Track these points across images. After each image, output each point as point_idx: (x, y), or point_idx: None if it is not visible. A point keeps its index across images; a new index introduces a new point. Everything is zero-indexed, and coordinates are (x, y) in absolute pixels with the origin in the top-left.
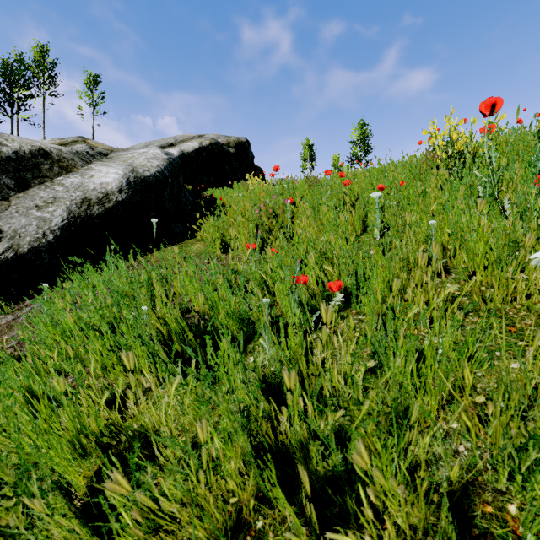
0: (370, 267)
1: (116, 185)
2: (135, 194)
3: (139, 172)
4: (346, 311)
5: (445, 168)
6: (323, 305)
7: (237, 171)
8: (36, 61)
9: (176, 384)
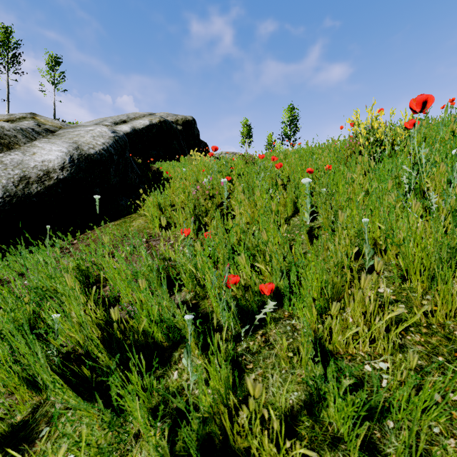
0: (305, 279)
1: (59, 162)
2: (78, 171)
3: (84, 150)
4: (278, 312)
5: (368, 155)
6: (248, 379)
7: (184, 146)
8: (0, 41)
9: (63, 453)
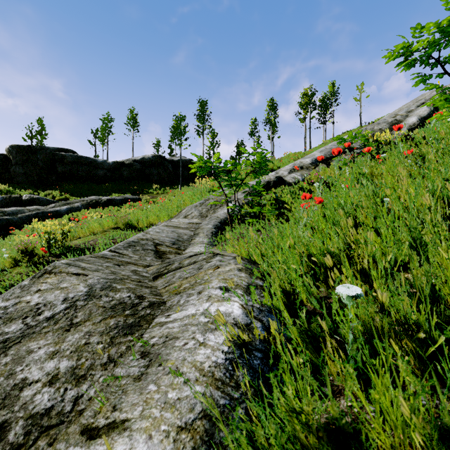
0: None
1: (416, 121)
2: (421, 121)
3: (421, 116)
4: None
5: None
6: None
7: None
8: (330, 91)
9: None
